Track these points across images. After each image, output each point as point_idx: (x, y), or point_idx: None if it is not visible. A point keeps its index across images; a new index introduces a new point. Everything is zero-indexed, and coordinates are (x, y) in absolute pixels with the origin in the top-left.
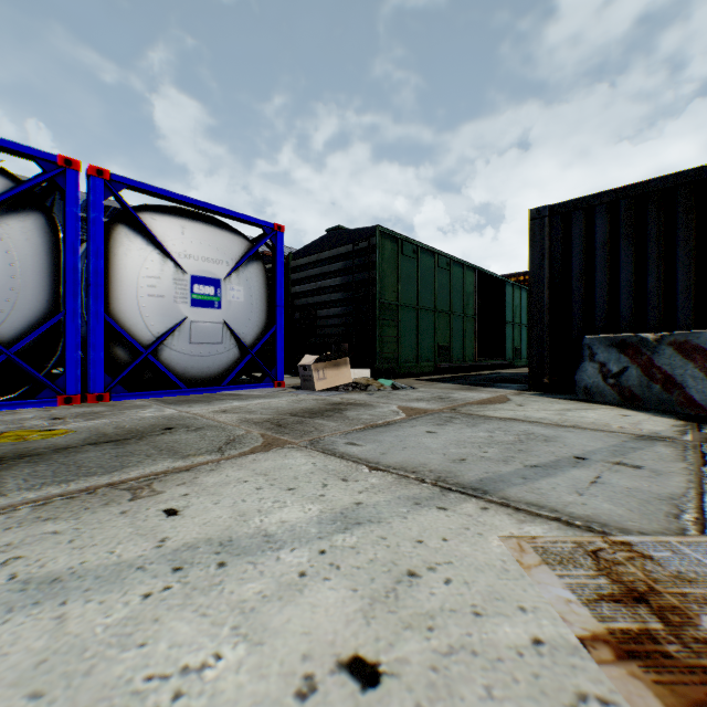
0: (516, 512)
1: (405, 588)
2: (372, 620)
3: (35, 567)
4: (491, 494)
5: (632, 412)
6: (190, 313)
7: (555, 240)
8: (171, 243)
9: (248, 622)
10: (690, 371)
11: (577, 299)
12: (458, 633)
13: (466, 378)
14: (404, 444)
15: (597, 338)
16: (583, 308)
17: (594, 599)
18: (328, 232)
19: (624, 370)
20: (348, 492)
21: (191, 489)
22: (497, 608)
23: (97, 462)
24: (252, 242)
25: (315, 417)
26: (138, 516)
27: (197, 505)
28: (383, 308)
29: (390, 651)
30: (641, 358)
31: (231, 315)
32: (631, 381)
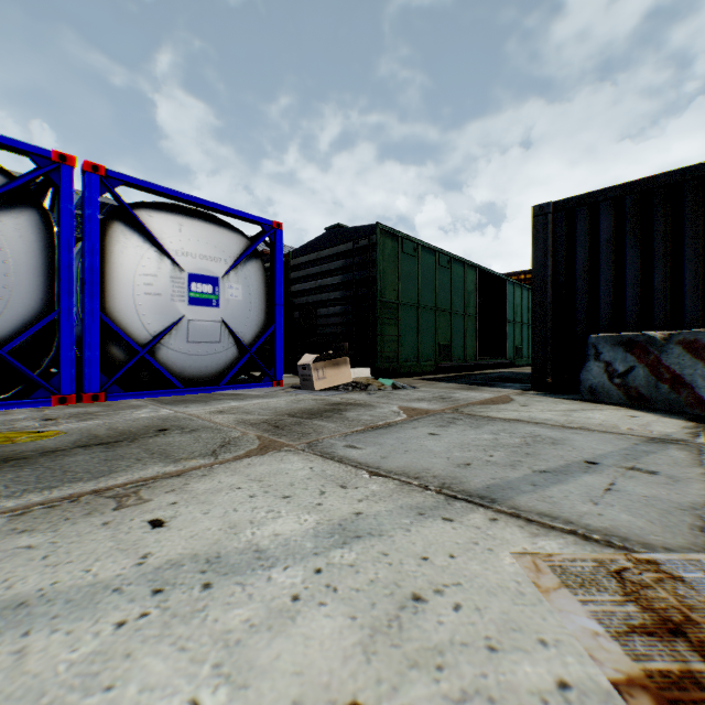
0: (528, 523)
1: (410, 615)
2: (373, 656)
3: (2, 588)
4: (499, 503)
5: (639, 413)
6: (188, 311)
7: (558, 237)
8: (168, 241)
9: (231, 658)
10: (700, 371)
11: (581, 298)
12: (472, 674)
13: (467, 377)
14: (406, 447)
15: (602, 337)
16: (588, 307)
17: (623, 630)
18: (328, 230)
19: (631, 370)
20: (347, 500)
21: (180, 497)
22: (514, 641)
23: (85, 466)
24: (251, 240)
25: (314, 417)
26: (121, 528)
27: (185, 515)
28: (384, 307)
29: (394, 697)
30: (648, 357)
31: (229, 313)
32: (638, 381)
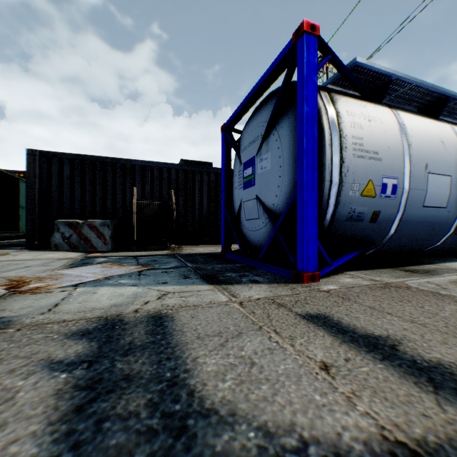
0: None
1: None
2: None
3: None
4: None
5: (72, 252)
6: None
7: (43, 169)
8: None
9: None
10: (93, 235)
11: (55, 202)
12: None
13: None
14: None
15: (61, 221)
16: (59, 206)
17: (4, 284)
18: None
19: (72, 236)
20: None
21: None
22: None
23: None
24: None
25: None
26: None
27: None
28: None
29: None
30: (78, 230)
31: None
32: (75, 240)
